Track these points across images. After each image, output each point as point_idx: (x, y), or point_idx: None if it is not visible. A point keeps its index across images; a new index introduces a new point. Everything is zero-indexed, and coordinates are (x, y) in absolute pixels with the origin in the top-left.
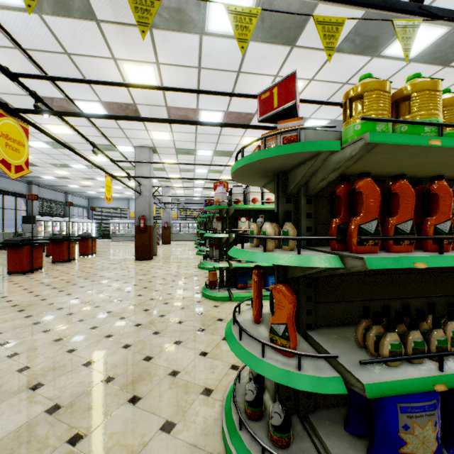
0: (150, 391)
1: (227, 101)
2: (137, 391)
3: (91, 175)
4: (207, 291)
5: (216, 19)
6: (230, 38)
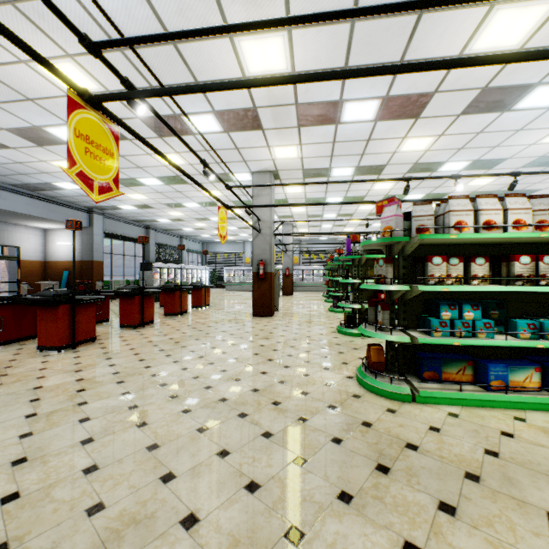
0: None
1: (389, 78)
2: None
3: (204, 215)
4: (368, 378)
5: None
6: None
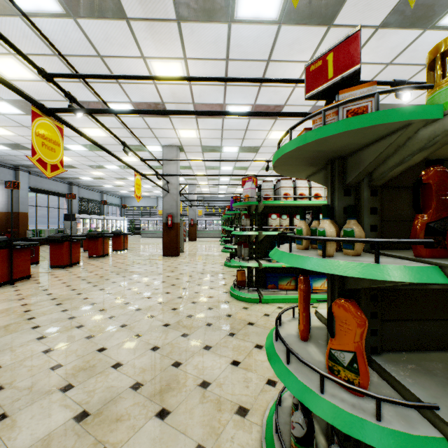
0: (179, 404)
1: (255, 94)
2: (165, 403)
3: (123, 175)
4: (235, 291)
5: (245, 4)
6: (261, 24)
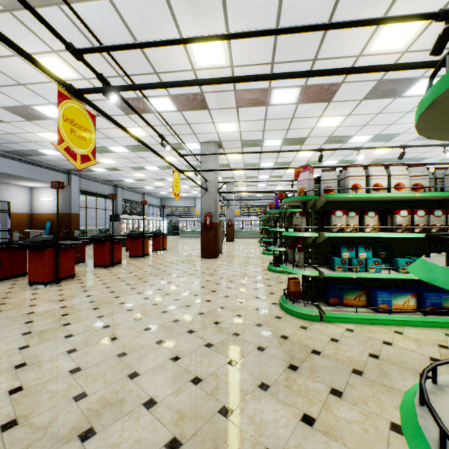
0: None
1: None
2: None
3: (162, 176)
4: (288, 303)
5: None
6: None
